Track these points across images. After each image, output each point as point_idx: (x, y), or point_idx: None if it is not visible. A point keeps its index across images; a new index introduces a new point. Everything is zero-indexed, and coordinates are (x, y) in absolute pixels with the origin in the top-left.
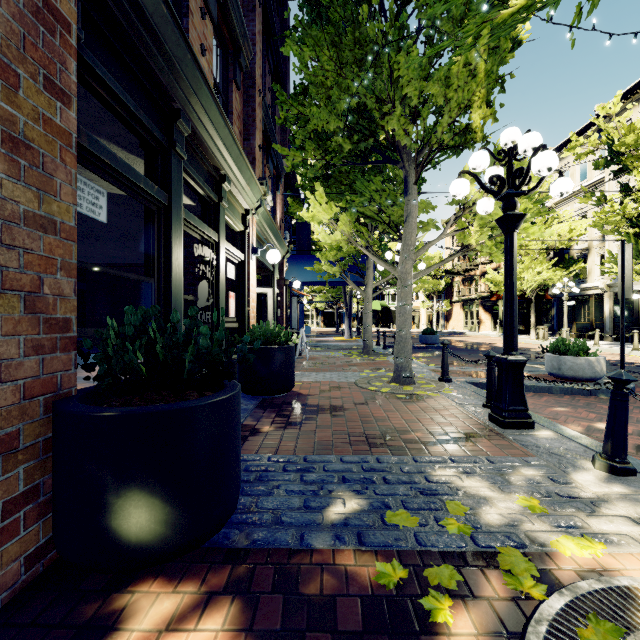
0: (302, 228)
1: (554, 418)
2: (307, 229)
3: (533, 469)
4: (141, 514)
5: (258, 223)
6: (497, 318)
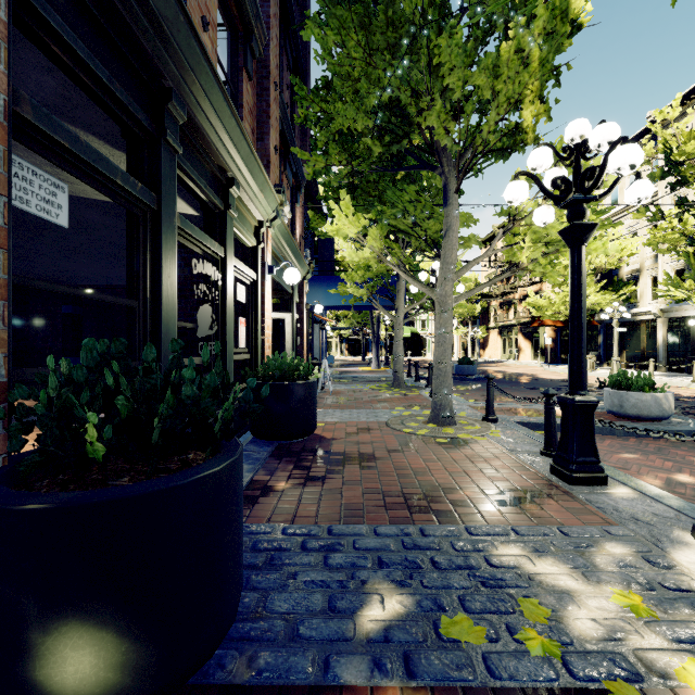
0: (325, 246)
1: (624, 468)
2: (330, 247)
3: (620, 545)
4: (83, 658)
5: (274, 238)
6: (538, 346)
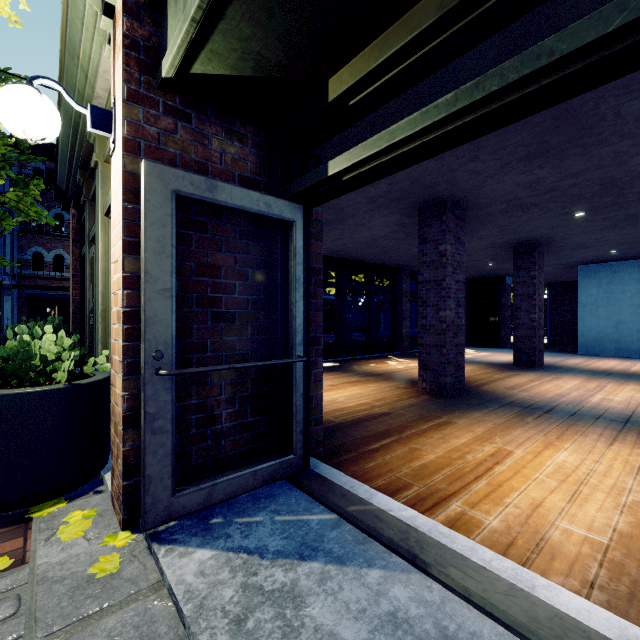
0: None
1: None
2: None
3: None
4: None
5: None
6: None
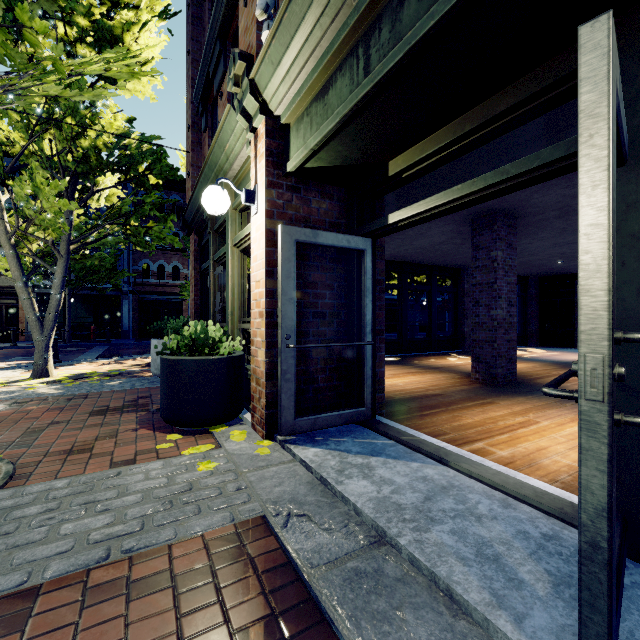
0: None
1: None
2: None
3: None
4: None
5: (291, 79)
6: None
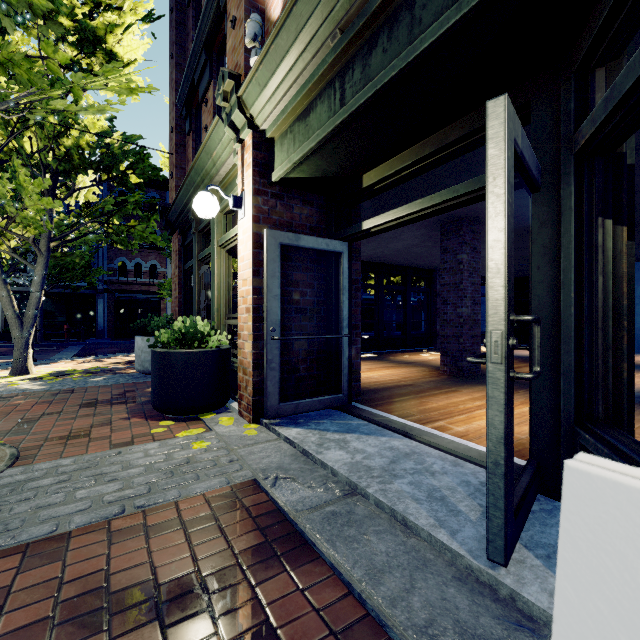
0: None
1: None
2: None
3: None
4: None
5: (276, 100)
6: None
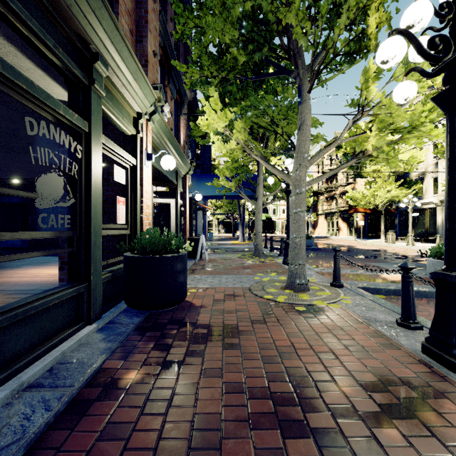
0: (205, 154)
1: None
2: (209, 154)
3: None
4: None
5: (156, 133)
6: (352, 226)
